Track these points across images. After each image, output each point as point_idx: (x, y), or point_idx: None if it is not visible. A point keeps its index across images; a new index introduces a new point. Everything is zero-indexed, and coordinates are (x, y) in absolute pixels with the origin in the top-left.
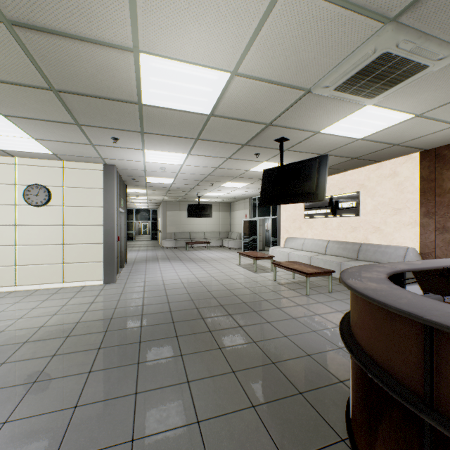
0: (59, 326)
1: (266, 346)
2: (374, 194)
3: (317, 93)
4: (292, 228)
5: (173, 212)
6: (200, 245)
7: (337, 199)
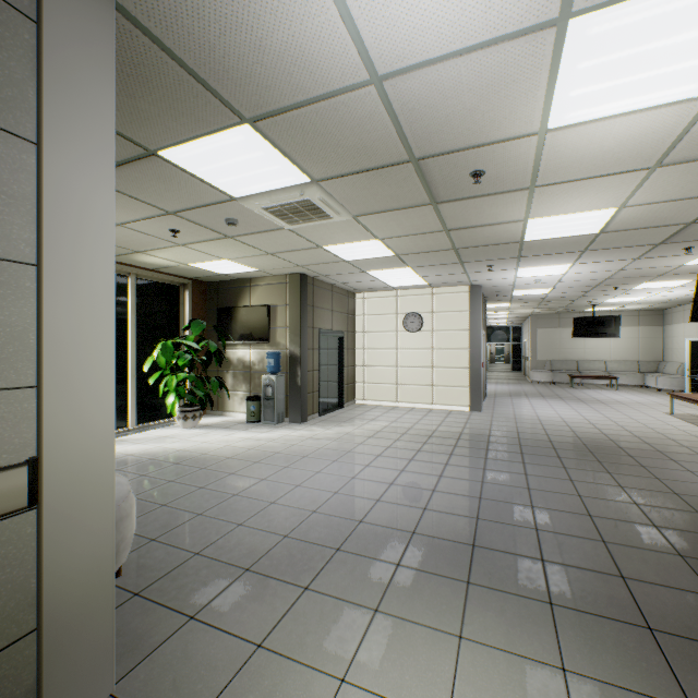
0: (447, 432)
1: (673, 484)
2: None
3: None
4: None
5: (547, 330)
6: (595, 382)
7: None
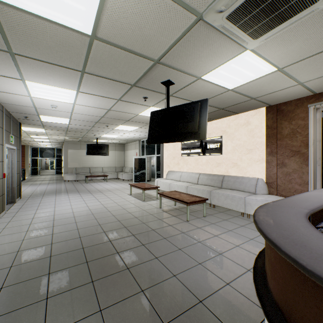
0: None
1: (156, 295)
2: (233, 138)
3: (209, 21)
4: (172, 163)
5: (74, 151)
6: (98, 178)
7: (206, 141)
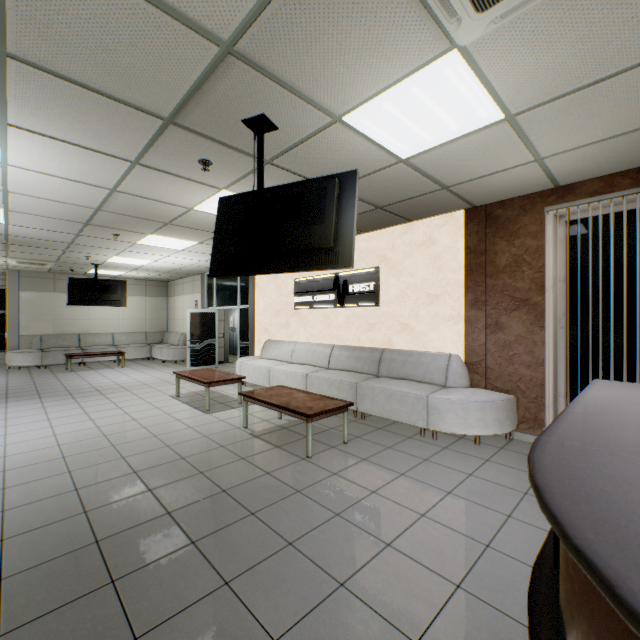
0: None
1: None
2: (401, 272)
3: None
4: (274, 325)
5: (37, 294)
6: (102, 359)
7: (346, 278)
